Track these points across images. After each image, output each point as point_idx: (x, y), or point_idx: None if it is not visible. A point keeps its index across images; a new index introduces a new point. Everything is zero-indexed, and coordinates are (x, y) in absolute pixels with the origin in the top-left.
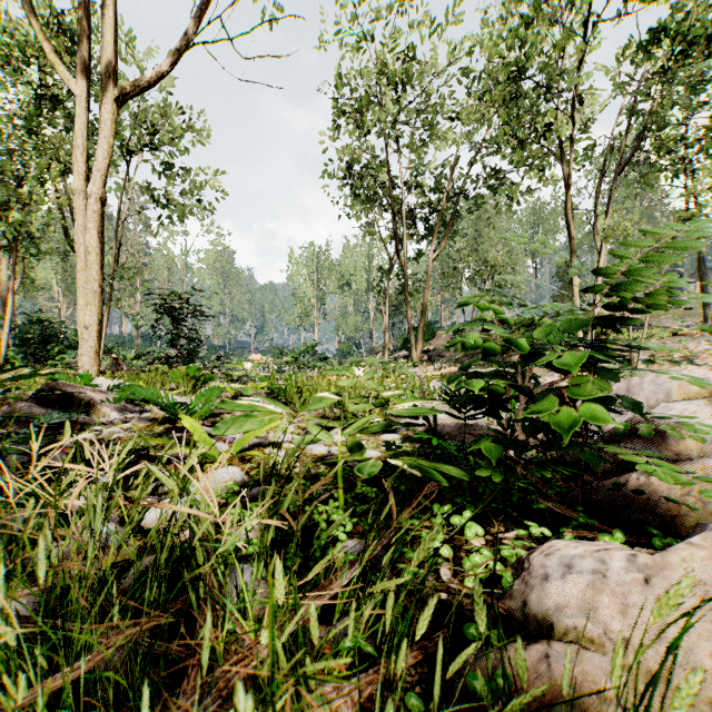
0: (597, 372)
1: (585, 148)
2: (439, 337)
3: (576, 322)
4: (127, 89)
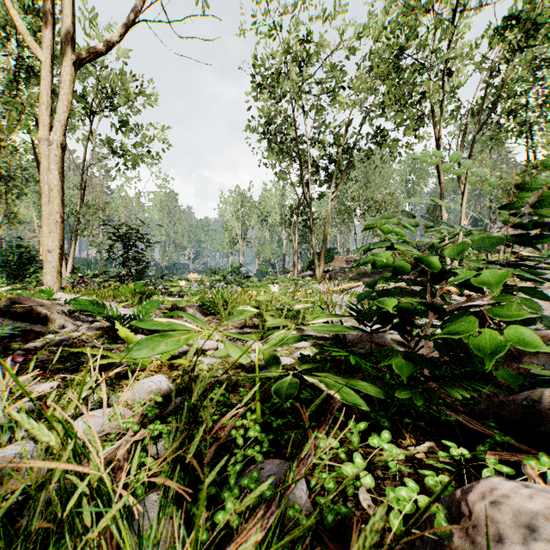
0: (531, 291)
1: (451, 112)
2: (337, 260)
3: (494, 240)
4: (83, 55)
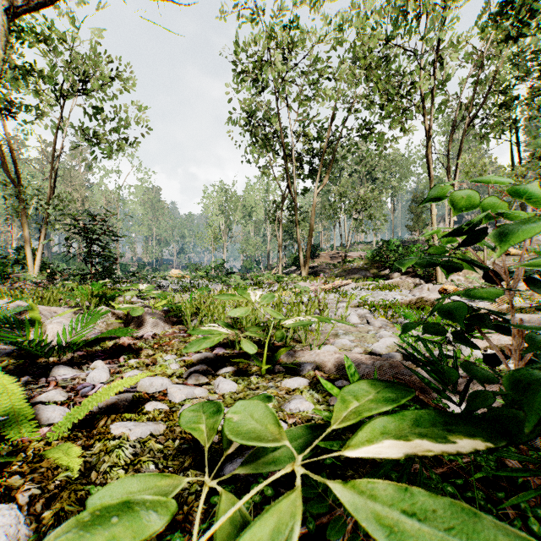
0: None
1: (438, 106)
2: (321, 256)
3: None
4: (19, 1)
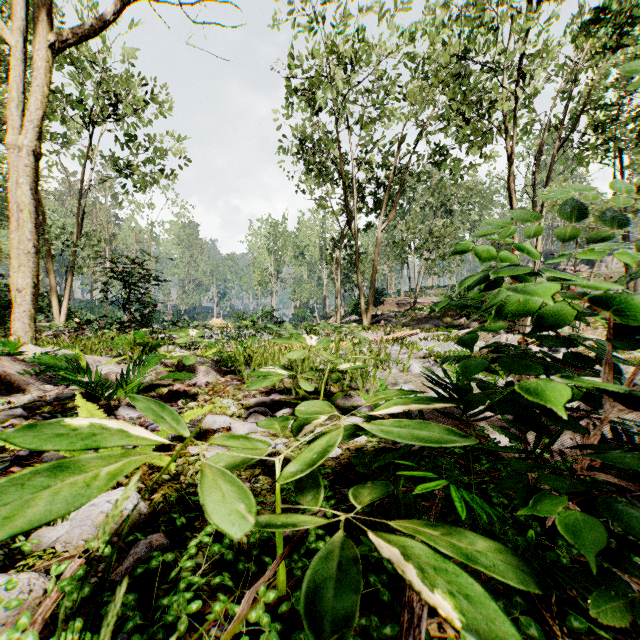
0: None
1: (523, 128)
2: (386, 303)
3: None
4: (63, 34)
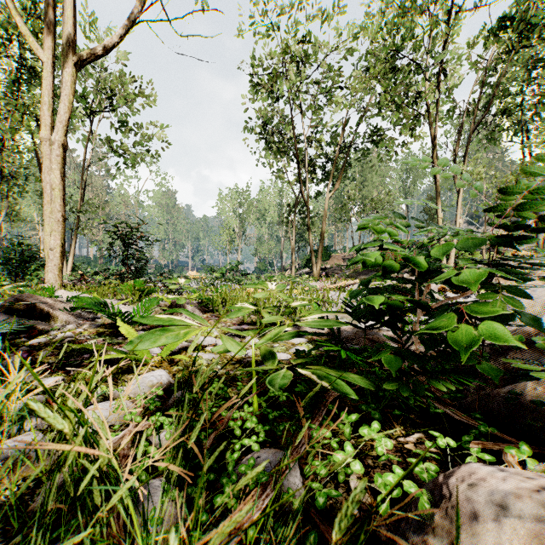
0: (510, 289)
1: (447, 112)
2: (334, 258)
3: (478, 240)
4: (84, 56)
